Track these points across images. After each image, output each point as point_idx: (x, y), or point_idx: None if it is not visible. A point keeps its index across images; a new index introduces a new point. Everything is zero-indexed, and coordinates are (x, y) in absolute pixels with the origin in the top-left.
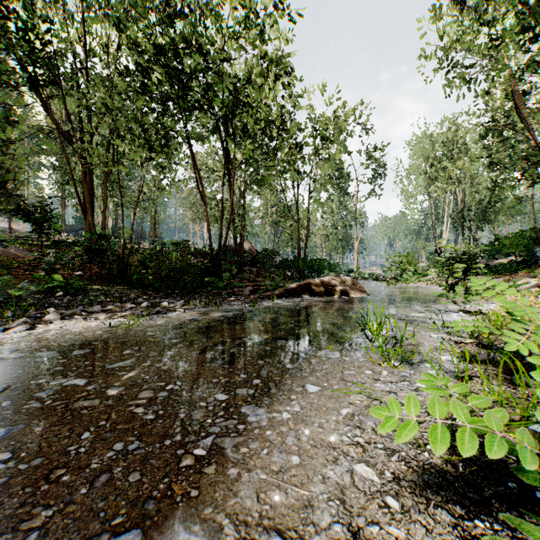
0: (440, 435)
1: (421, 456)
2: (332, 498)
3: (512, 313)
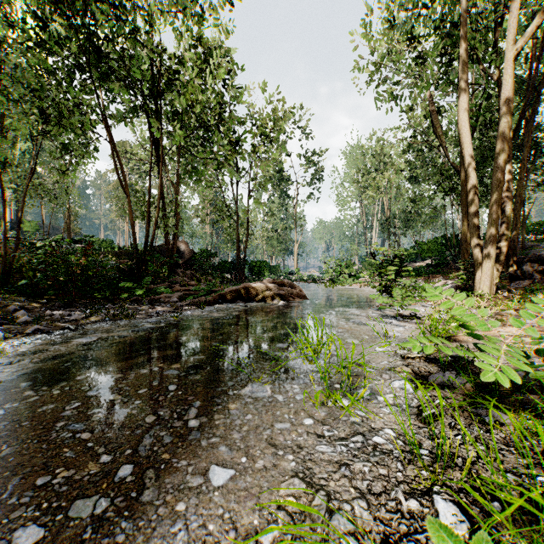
0: None
1: None
2: None
3: (467, 325)
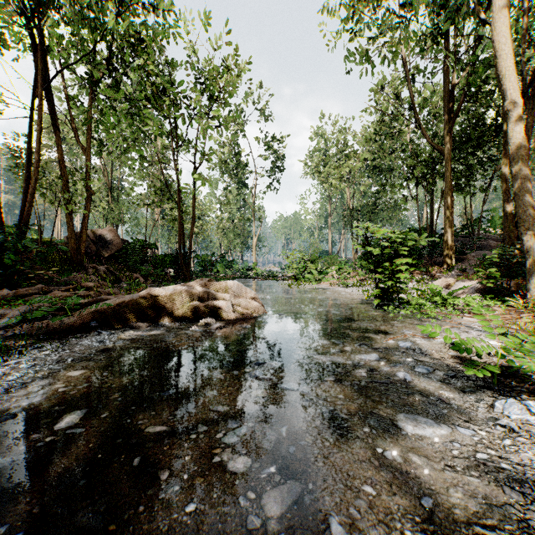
0: None
1: None
2: None
3: None
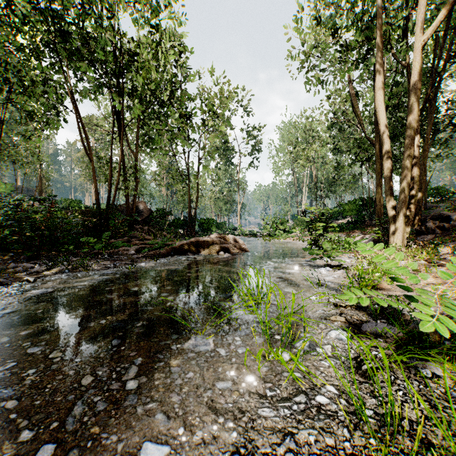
0: None
1: None
2: None
3: (397, 278)
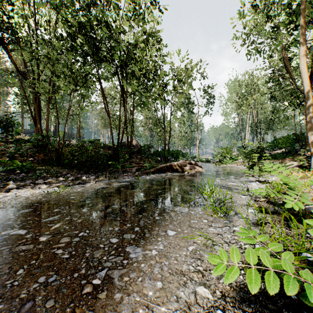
0: (255, 279)
1: (238, 278)
2: (183, 312)
3: (287, 184)
